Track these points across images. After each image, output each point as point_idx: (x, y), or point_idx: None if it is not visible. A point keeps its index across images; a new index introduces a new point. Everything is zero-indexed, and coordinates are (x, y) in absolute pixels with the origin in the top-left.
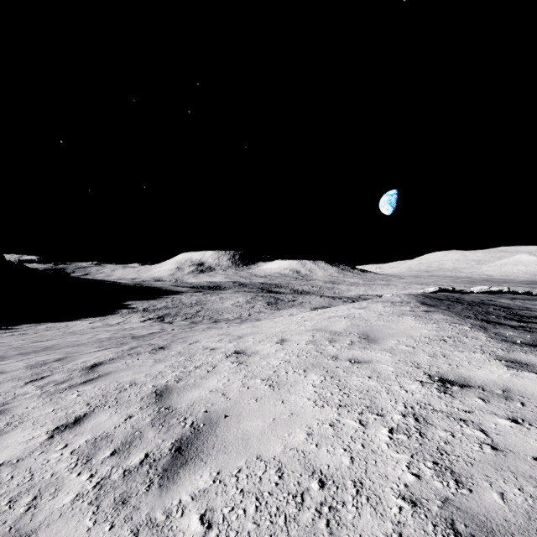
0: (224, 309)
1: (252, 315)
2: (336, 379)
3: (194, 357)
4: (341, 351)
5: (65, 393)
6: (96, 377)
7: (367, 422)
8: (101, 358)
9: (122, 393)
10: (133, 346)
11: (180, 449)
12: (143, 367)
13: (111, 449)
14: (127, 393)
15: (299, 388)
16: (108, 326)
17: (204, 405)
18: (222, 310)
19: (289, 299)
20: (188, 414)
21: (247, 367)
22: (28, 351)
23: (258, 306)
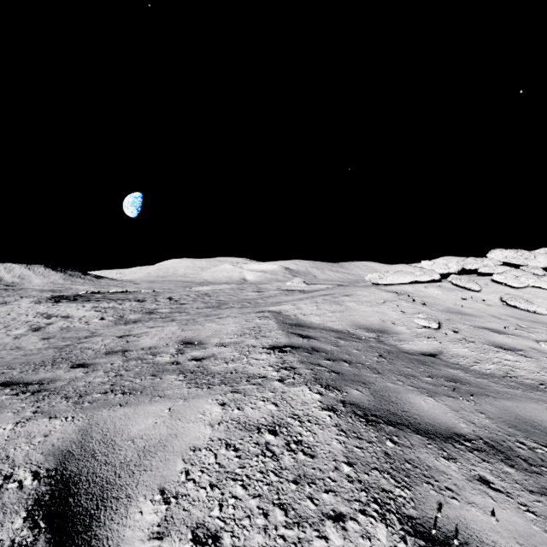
0: None
1: None
2: None
3: None
4: None
5: None
6: None
7: None
8: None
9: None
10: None
11: None
12: None
13: None
14: None
15: None
16: None
17: None
18: None
19: None
20: None
21: None
22: None
23: None
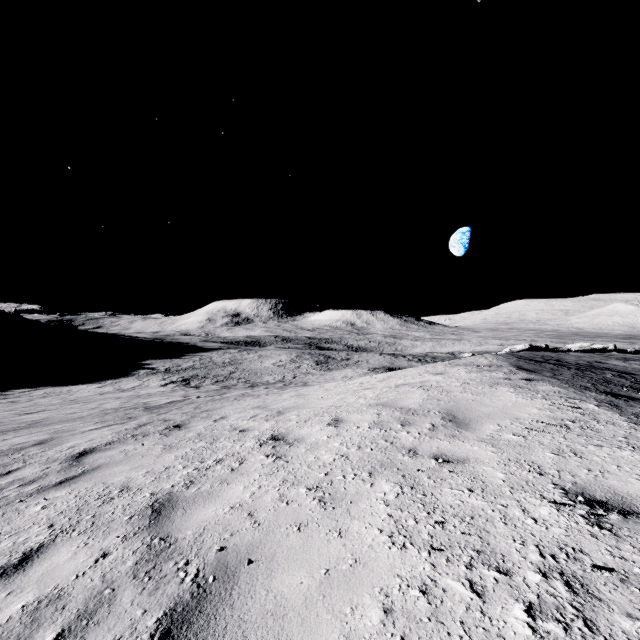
0: (263, 369)
1: (297, 378)
2: (420, 492)
3: (217, 442)
4: (419, 440)
5: (26, 503)
6: (78, 473)
7: (485, 587)
8: (95, 441)
9: (105, 507)
10: (142, 423)
11: (169, 635)
12: (146, 457)
13: (57, 628)
14: (111, 507)
15: (364, 506)
16: (120, 392)
17: (219, 535)
18: (261, 371)
19: (343, 358)
20: (193, 554)
21: (288, 464)
22: (7, 429)
23: (304, 366)
